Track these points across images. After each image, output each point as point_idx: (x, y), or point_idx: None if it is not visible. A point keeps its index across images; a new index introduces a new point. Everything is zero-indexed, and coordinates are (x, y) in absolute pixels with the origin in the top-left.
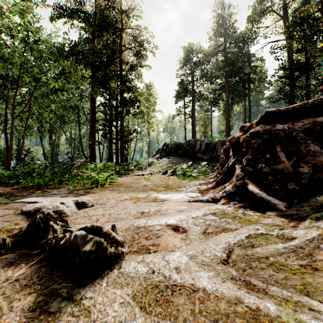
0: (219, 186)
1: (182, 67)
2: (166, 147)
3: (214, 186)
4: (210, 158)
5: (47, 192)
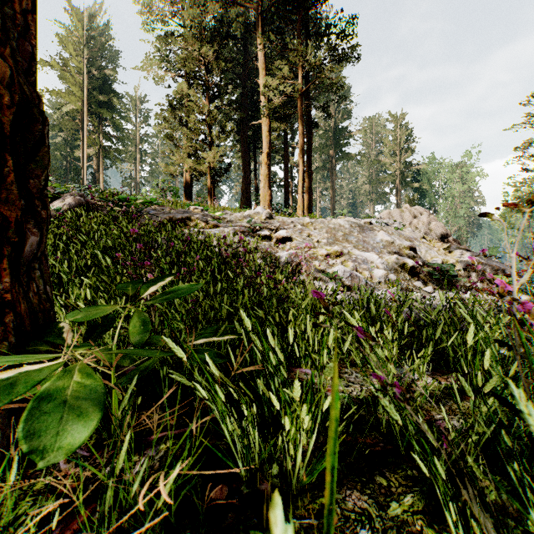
0: None
1: None
2: None
3: None
4: None
5: None
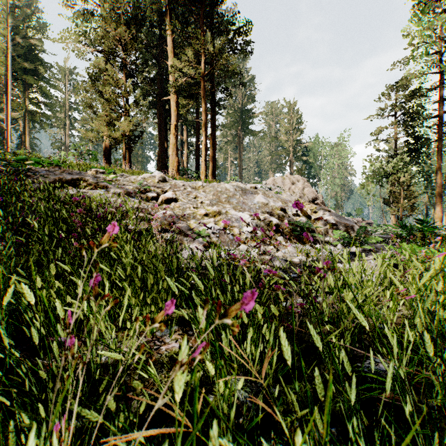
0: None
1: None
2: None
3: None
4: None
5: None
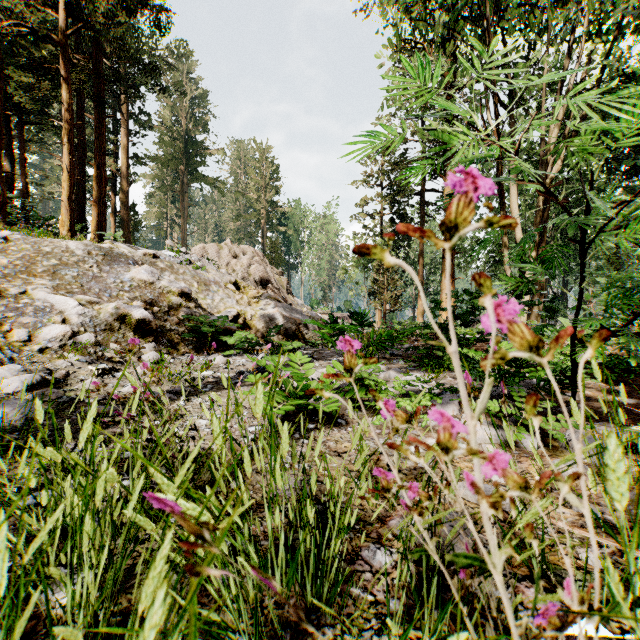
0: None
1: None
2: None
3: None
4: None
5: None
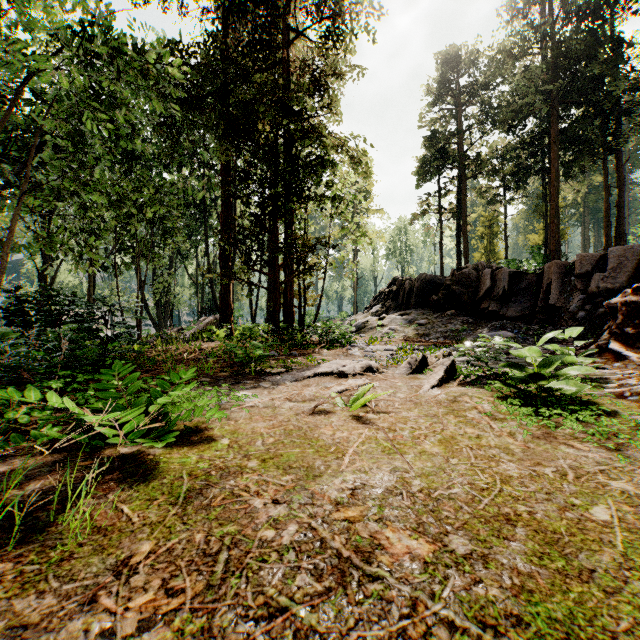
0: None
1: (434, 102)
2: (397, 288)
3: None
4: (525, 314)
5: None
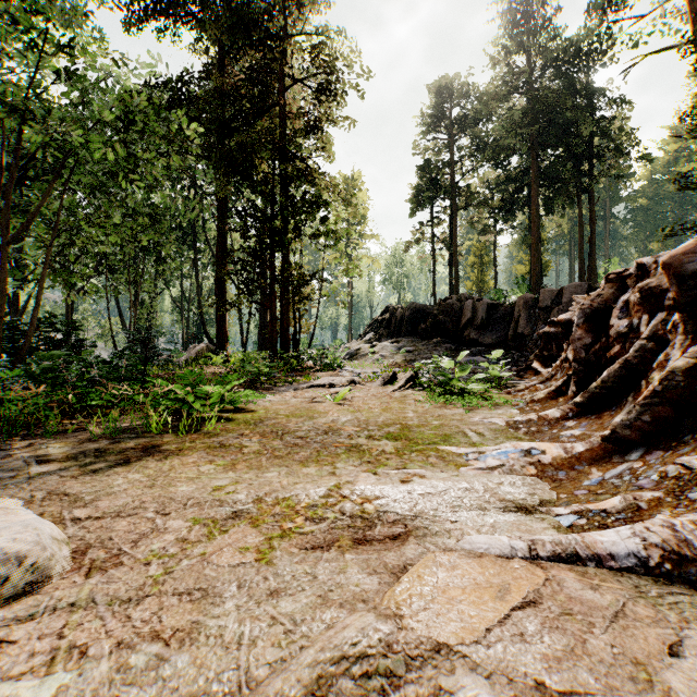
0: (627, 456)
1: (427, 132)
2: (390, 316)
3: (600, 451)
4: (499, 342)
5: (2, 452)
